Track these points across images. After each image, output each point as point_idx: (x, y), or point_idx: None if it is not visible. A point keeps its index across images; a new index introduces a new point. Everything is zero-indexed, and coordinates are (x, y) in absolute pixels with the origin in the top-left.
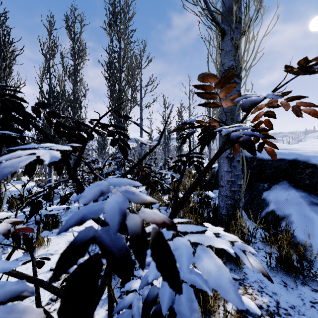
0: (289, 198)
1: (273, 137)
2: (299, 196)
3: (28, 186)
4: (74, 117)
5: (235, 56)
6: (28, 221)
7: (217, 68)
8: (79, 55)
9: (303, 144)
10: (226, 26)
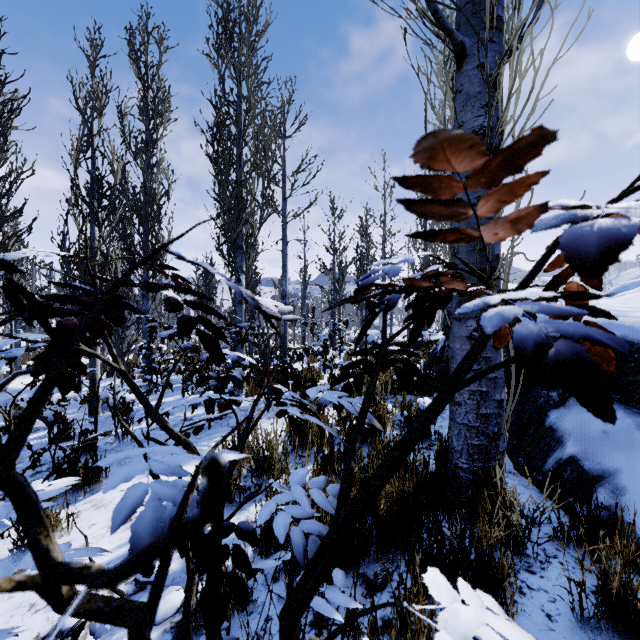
0: (611, 431)
1: (607, 315)
2: (635, 426)
3: None
4: (145, 238)
5: (490, 105)
6: (35, 466)
7: None
8: (156, 110)
9: (631, 299)
10: (467, 38)
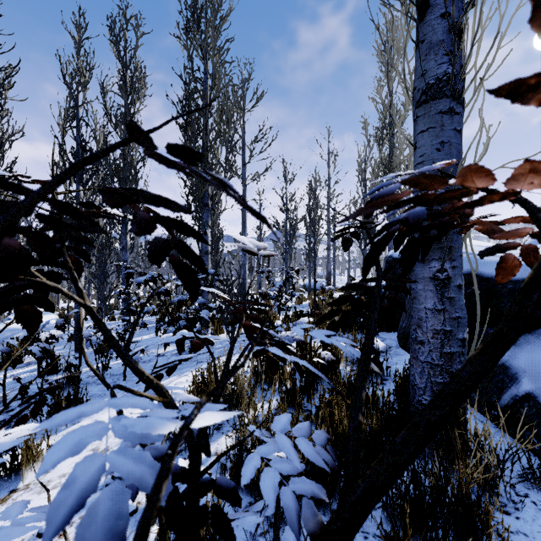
0: None
1: None
2: None
3: (44, 320)
4: None
5: (455, 51)
6: (23, 397)
7: (405, 86)
8: (133, 87)
9: None
10: None
